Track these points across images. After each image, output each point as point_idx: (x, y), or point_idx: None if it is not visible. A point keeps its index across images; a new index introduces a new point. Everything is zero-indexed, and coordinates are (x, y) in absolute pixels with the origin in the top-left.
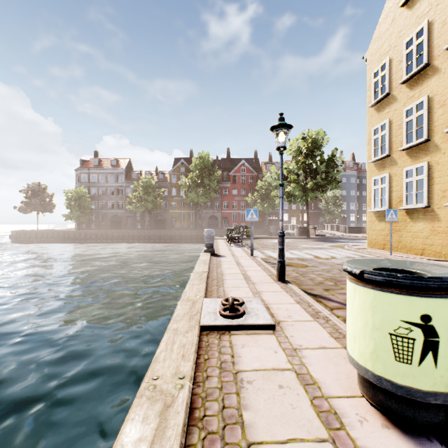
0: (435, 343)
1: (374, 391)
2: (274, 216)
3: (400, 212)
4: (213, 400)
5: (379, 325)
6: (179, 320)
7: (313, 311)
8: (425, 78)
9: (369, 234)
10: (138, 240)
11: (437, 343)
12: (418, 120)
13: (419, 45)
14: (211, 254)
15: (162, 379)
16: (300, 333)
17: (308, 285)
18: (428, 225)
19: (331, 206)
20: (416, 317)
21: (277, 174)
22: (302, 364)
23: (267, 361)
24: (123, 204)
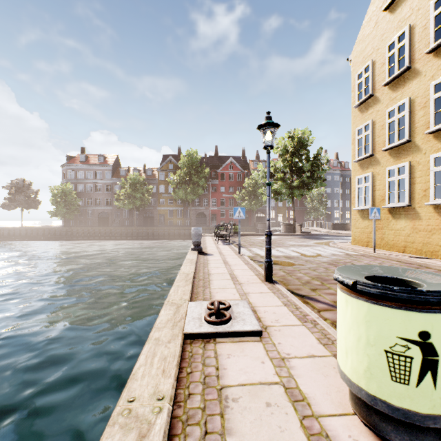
0: (434, 362)
1: (367, 410)
2: (261, 213)
3: (383, 210)
4: (194, 423)
5: (373, 341)
6: (162, 328)
7: (300, 314)
8: (407, 81)
9: (353, 231)
10: (125, 237)
11: (437, 362)
12: (400, 121)
13: (401, 48)
14: (198, 252)
15: (138, 401)
16: (288, 340)
17: (295, 284)
18: (409, 223)
19: (316, 203)
20: (413, 334)
21: (264, 172)
22: (291, 376)
23: (254, 374)
24: (111, 201)
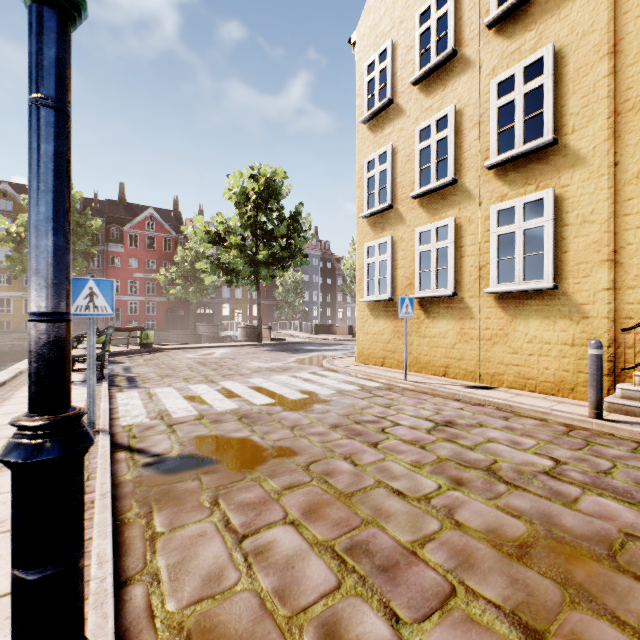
0: None
1: None
2: (208, 308)
3: None
4: None
5: None
6: None
7: None
8: (451, 77)
9: (360, 339)
10: None
11: None
12: (438, 147)
13: (441, 20)
14: None
15: None
16: None
17: None
18: (454, 325)
19: (291, 295)
20: None
21: (207, 231)
22: None
23: None
24: None
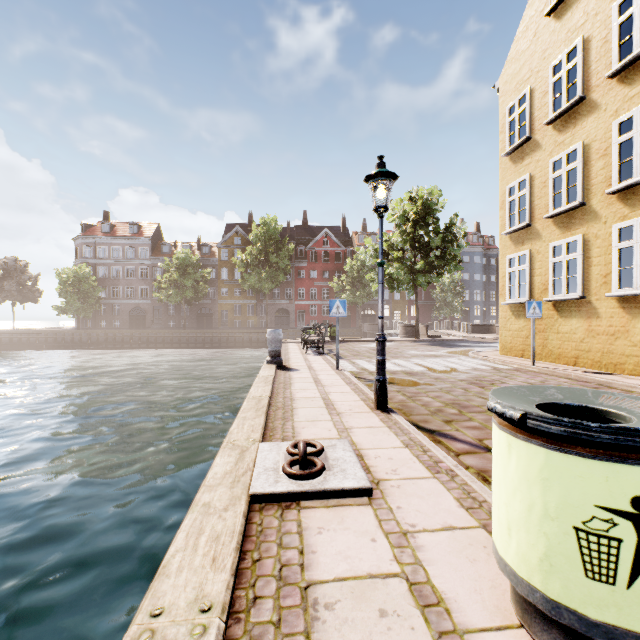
0: None
1: (543, 623)
2: (370, 309)
3: (545, 305)
4: None
5: (555, 512)
6: (215, 487)
7: (430, 459)
8: (580, 117)
9: (503, 335)
10: (170, 344)
11: None
12: (569, 175)
13: (571, 70)
14: (276, 367)
15: (168, 616)
16: (412, 501)
17: (420, 414)
18: (583, 323)
19: (448, 295)
20: (623, 500)
21: (374, 250)
22: (418, 562)
23: (360, 560)
24: (148, 291)
